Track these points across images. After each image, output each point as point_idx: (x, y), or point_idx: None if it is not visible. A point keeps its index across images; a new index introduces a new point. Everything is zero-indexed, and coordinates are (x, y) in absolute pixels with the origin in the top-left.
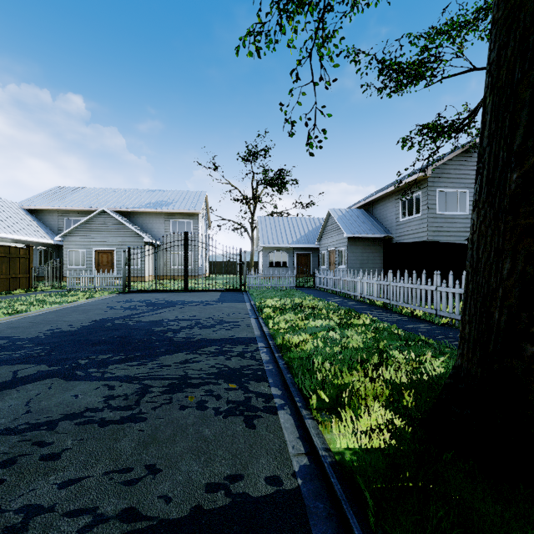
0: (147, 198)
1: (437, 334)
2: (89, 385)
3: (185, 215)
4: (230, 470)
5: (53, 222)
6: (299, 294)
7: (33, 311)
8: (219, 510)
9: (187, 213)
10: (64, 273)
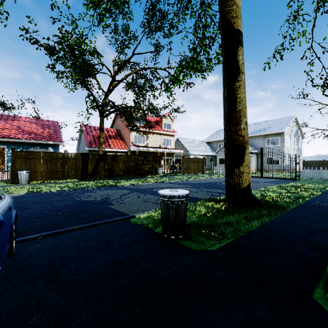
0: (254, 128)
1: (325, 200)
2: (195, 189)
3: (275, 134)
4: (200, 197)
5: (214, 146)
6: (326, 183)
7: (199, 178)
8: (195, 197)
9: (276, 133)
10: (217, 167)
